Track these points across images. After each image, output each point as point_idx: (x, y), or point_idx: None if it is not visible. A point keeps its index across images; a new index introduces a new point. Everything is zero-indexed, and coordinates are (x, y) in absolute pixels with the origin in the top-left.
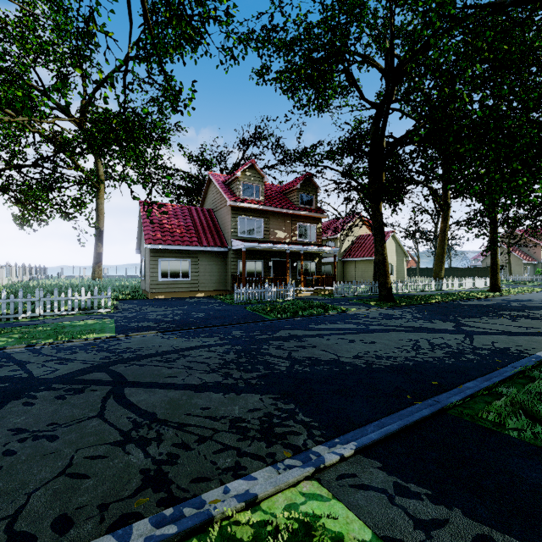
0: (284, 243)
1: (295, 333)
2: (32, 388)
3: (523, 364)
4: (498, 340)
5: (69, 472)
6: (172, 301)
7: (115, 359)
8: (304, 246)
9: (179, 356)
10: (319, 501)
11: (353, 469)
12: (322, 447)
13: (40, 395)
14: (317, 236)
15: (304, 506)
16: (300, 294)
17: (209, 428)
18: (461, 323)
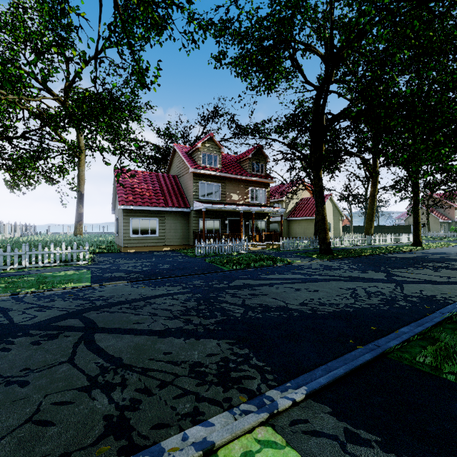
0: (238, 204)
1: (248, 282)
2: (11, 334)
3: (450, 310)
4: (425, 289)
5: (35, 418)
6: (142, 254)
7: (89, 306)
8: (255, 207)
9: (146, 304)
10: (274, 449)
11: (305, 414)
12: (275, 391)
13: (17, 340)
14: (266, 199)
15: (259, 454)
16: (252, 248)
17: (170, 372)
18: (391, 274)
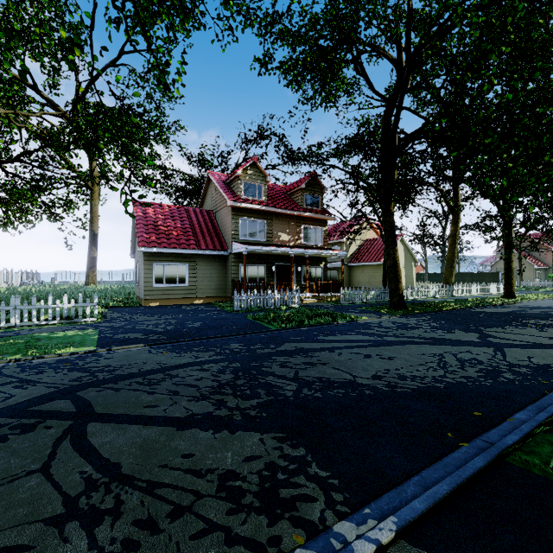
0: (288, 246)
1: (301, 346)
2: None
3: None
4: (534, 355)
5: None
6: (167, 308)
7: (87, 381)
8: (309, 249)
9: (165, 377)
10: None
11: None
12: (347, 524)
13: None
14: (323, 239)
15: None
16: (305, 301)
17: (189, 490)
18: (485, 334)
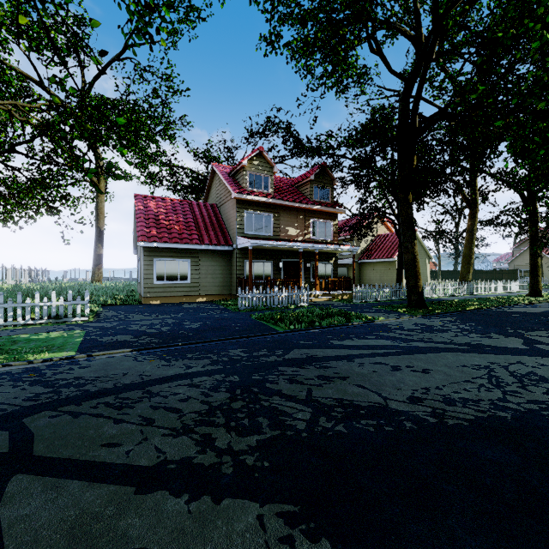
0: (296, 241)
1: (313, 353)
2: None
3: None
4: None
5: None
6: (167, 306)
7: (45, 400)
8: (319, 244)
9: (143, 396)
10: None
11: None
12: None
13: None
14: (333, 234)
15: None
16: (314, 299)
17: None
18: (530, 339)
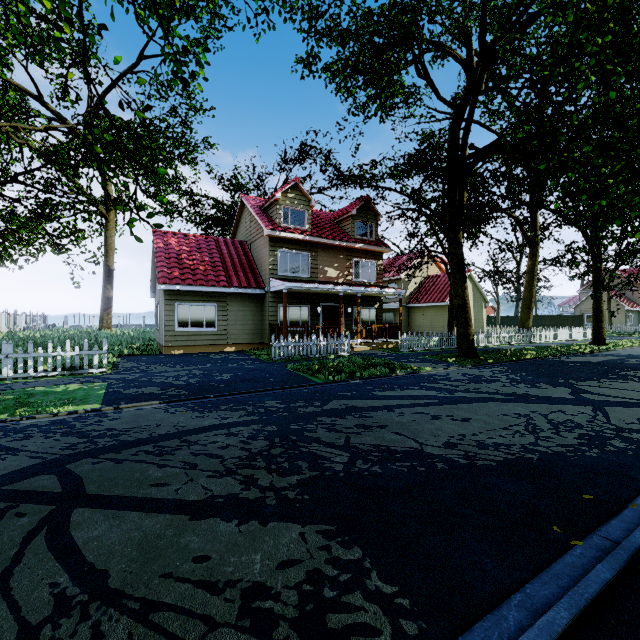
0: (336, 283)
1: (353, 404)
2: None
3: None
4: None
5: None
6: (192, 357)
7: (83, 449)
8: (362, 287)
9: (182, 444)
10: None
11: None
12: None
13: None
14: (377, 275)
15: None
16: (356, 348)
17: (199, 615)
18: (578, 389)
